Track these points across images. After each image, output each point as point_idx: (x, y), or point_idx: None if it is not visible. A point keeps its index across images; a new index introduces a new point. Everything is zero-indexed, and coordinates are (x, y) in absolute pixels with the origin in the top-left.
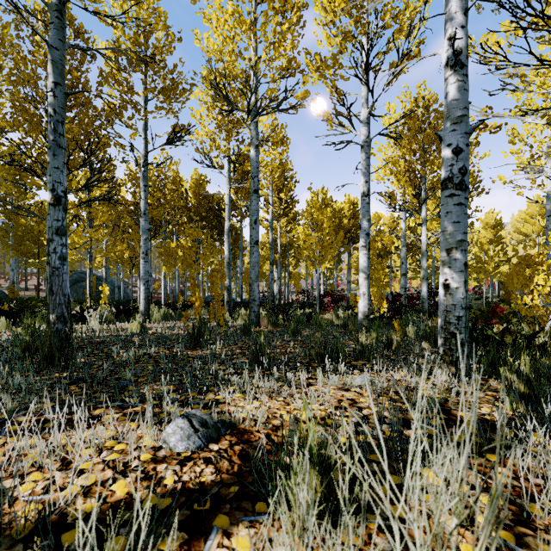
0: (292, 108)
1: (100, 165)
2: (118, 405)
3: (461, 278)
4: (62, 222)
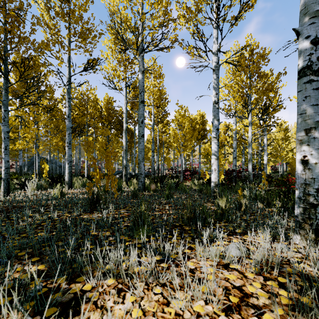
0: (166, 48)
1: (33, 80)
2: None
3: None
4: None
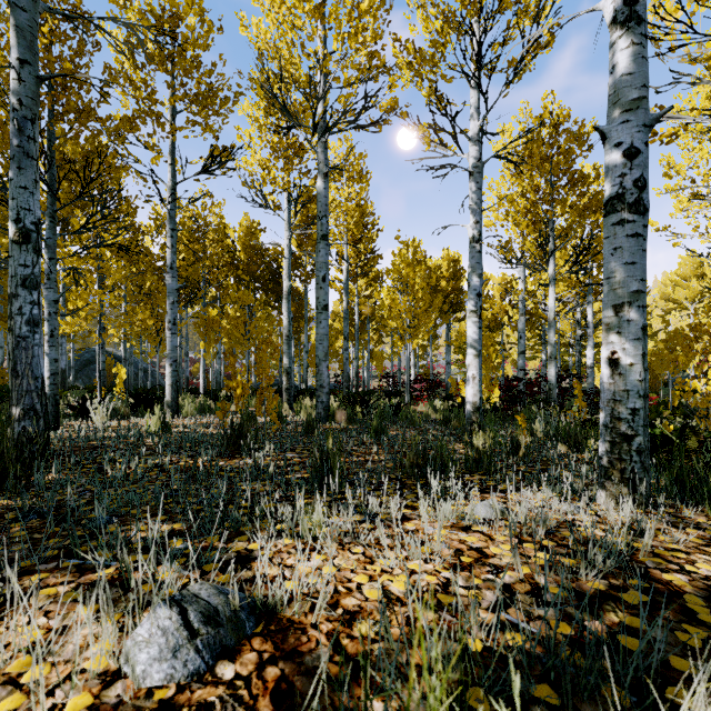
0: (374, 125)
1: (105, 197)
2: (76, 564)
3: (637, 350)
4: (32, 269)
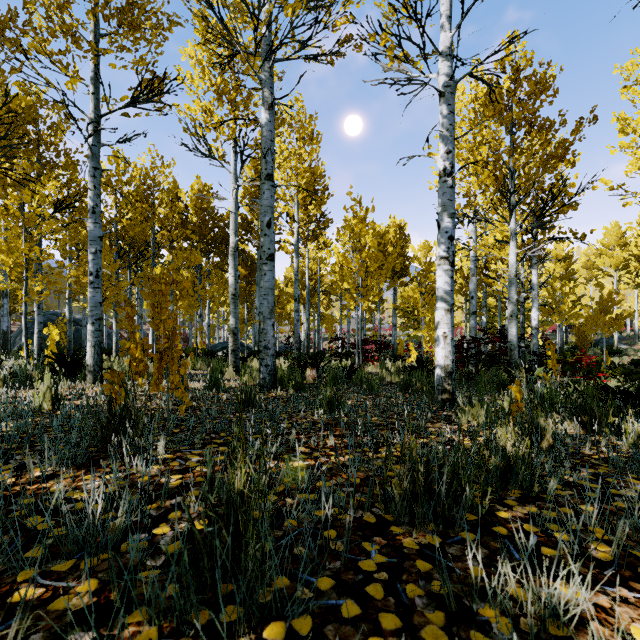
0: (325, 55)
1: None
2: None
3: None
4: None
